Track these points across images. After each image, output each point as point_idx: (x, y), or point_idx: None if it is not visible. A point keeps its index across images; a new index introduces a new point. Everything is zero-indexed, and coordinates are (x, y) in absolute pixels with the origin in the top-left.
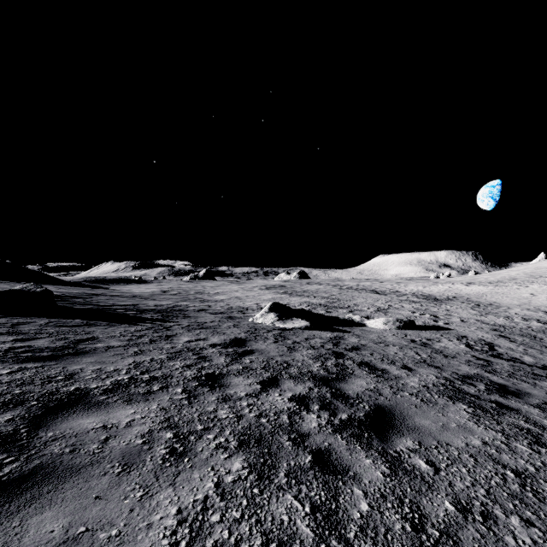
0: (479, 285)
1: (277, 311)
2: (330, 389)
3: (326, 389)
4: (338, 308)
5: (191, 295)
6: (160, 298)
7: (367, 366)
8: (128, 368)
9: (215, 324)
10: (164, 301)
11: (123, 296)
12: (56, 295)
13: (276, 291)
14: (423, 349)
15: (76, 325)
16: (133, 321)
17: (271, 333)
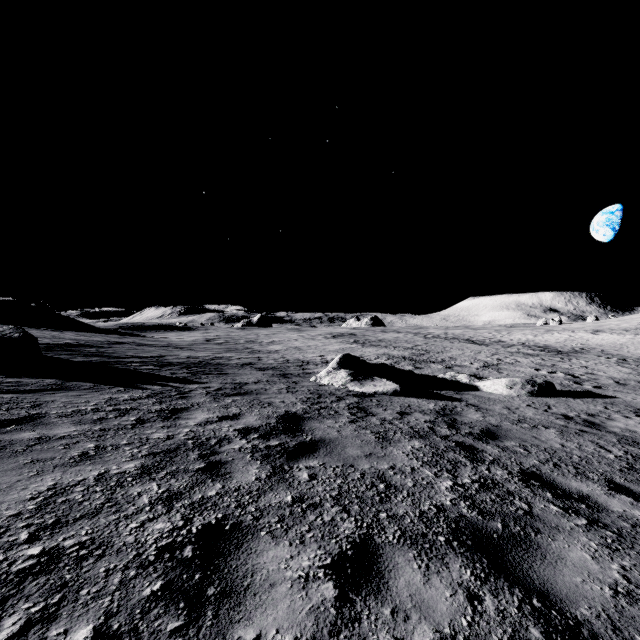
0: (612, 334)
1: (349, 367)
2: (523, 595)
3: (514, 596)
4: (429, 362)
5: (240, 344)
6: (199, 348)
7: (542, 484)
8: (14, 515)
9: (260, 386)
10: (203, 351)
11: (154, 345)
12: (67, 343)
13: (345, 340)
14: (599, 434)
15: (36, 389)
16: (137, 382)
17: (343, 403)
